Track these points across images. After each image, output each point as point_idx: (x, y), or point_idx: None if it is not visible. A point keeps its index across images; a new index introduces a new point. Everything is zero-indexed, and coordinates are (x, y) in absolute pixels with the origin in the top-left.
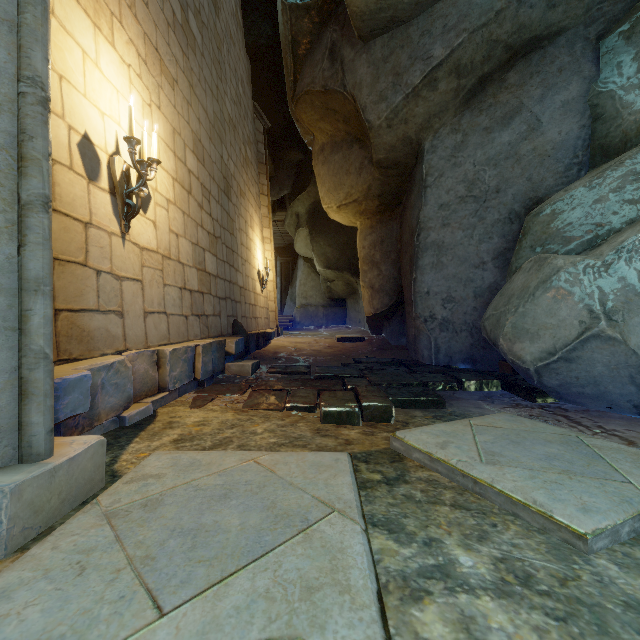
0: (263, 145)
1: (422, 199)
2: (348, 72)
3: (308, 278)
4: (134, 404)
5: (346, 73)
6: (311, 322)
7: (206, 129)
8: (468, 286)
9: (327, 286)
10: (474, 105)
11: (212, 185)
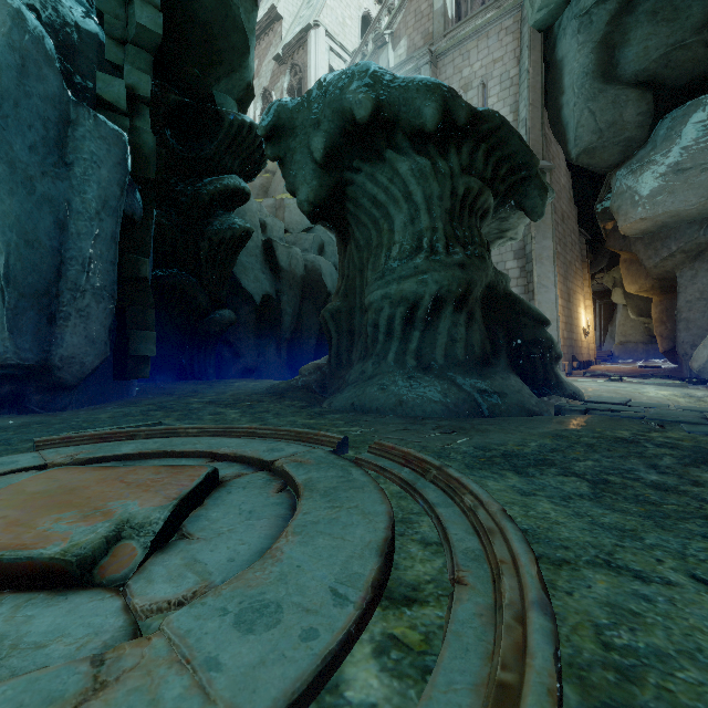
0: (585, 251)
1: (677, 298)
2: (632, 245)
3: (627, 319)
4: None
5: (631, 245)
6: (630, 356)
7: (562, 283)
8: (703, 339)
9: (645, 327)
10: (700, 259)
11: (564, 303)
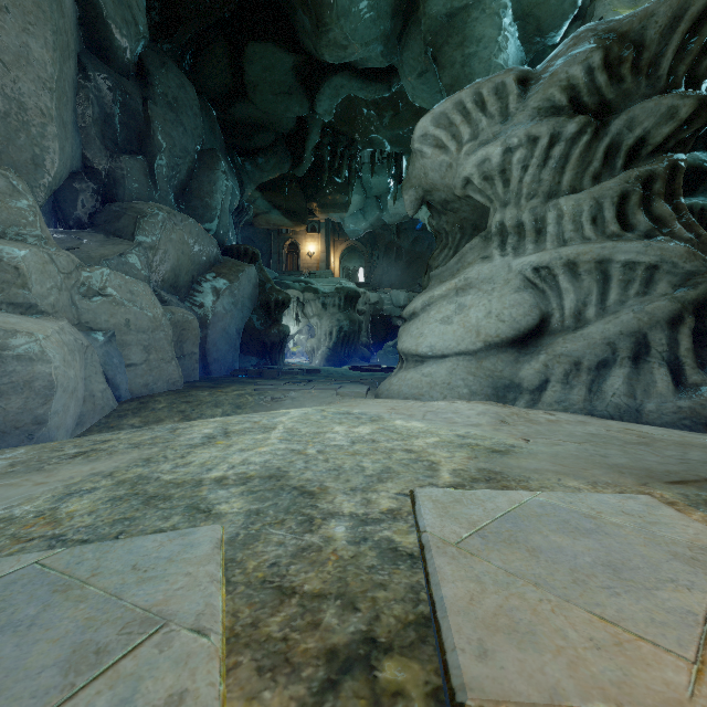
0: None
1: None
2: None
3: None
4: None
5: None
6: None
7: None
8: None
9: None
10: None
11: None
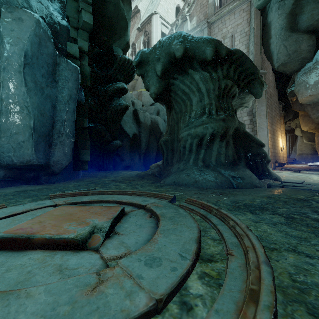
0: (281, 111)
1: None
2: (305, 108)
3: (302, 143)
4: None
5: (305, 108)
6: (304, 160)
7: (270, 126)
8: None
9: (312, 146)
10: None
11: (271, 135)
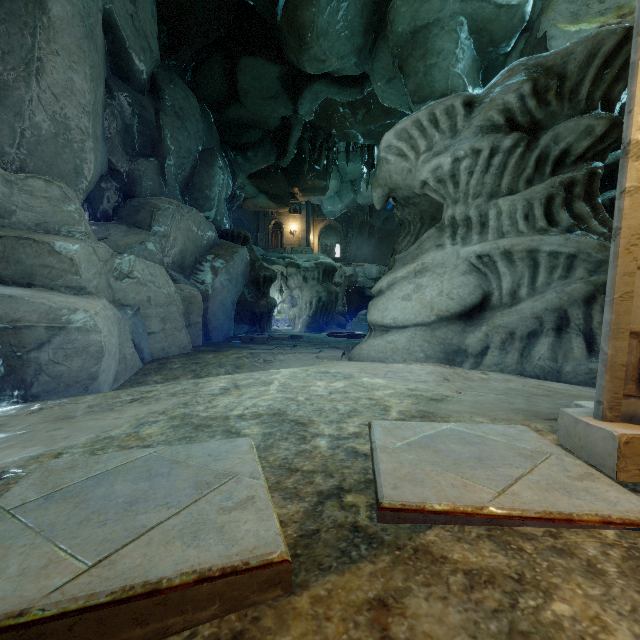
0: None
1: None
2: None
3: None
4: None
5: None
6: None
7: None
8: None
9: None
10: None
11: None
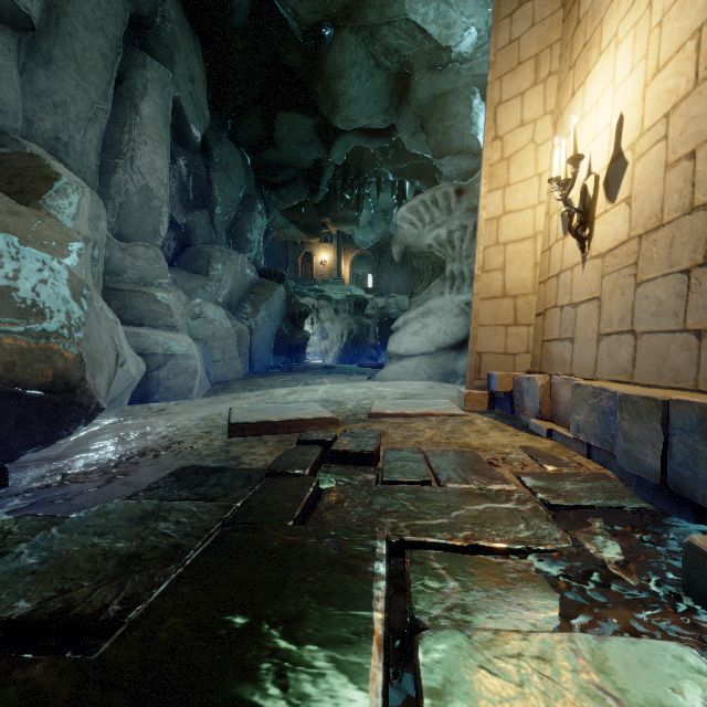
0: None
1: None
2: None
3: None
4: (557, 425)
5: None
6: None
7: None
8: None
9: None
10: None
11: None
